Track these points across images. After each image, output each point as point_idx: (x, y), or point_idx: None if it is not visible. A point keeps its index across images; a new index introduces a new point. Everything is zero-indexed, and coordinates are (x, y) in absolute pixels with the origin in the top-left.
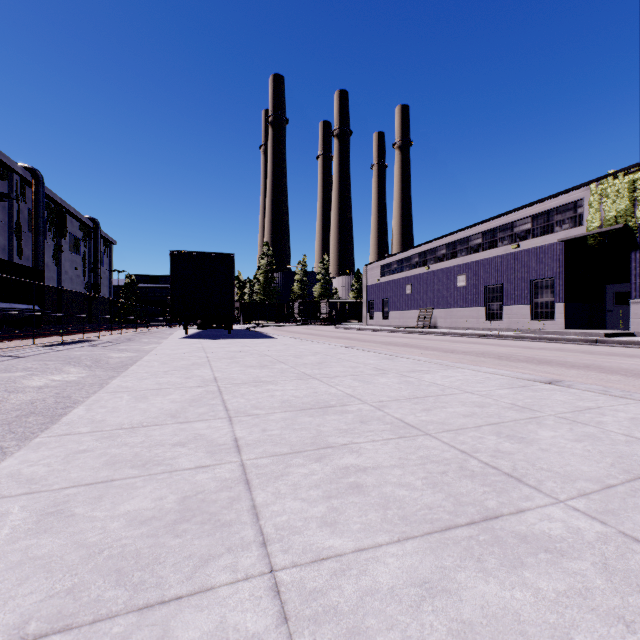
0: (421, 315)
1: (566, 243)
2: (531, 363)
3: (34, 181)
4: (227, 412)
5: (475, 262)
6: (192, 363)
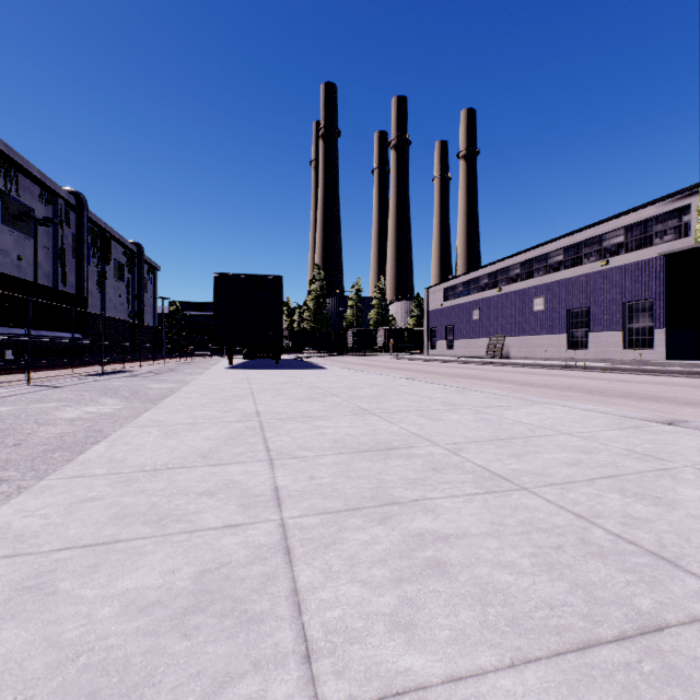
0: (491, 344)
1: (668, 258)
2: (632, 399)
3: (78, 205)
4: (268, 453)
5: (555, 282)
6: (234, 395)
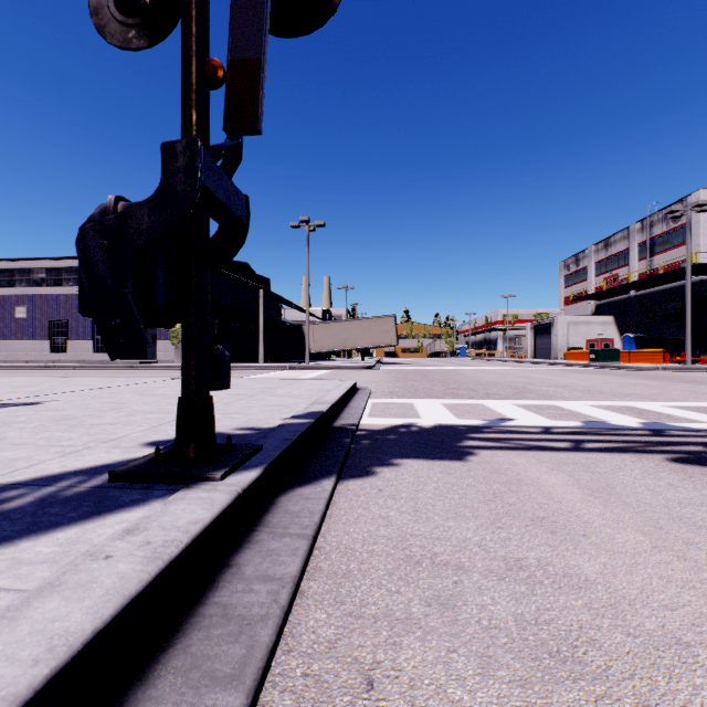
0: None
1: None
2: None
3: None
4: None
5: (39, 296)
6: None
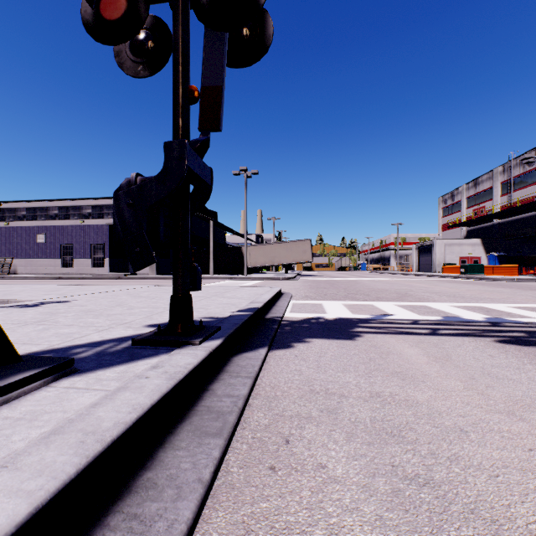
0: None
1: (110, 226)
2: None
3: None
4: None
5: (53, 226)
6: None
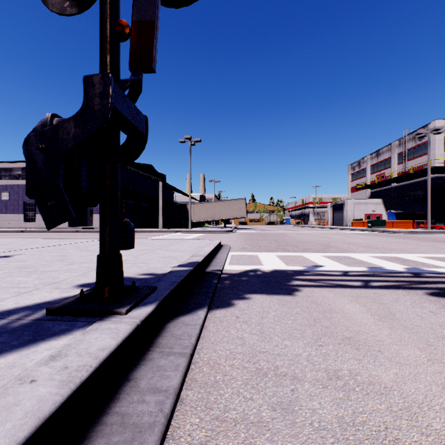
0: None
1: None
2: None
3: None
4: None
5: (17, 185)
6: None
